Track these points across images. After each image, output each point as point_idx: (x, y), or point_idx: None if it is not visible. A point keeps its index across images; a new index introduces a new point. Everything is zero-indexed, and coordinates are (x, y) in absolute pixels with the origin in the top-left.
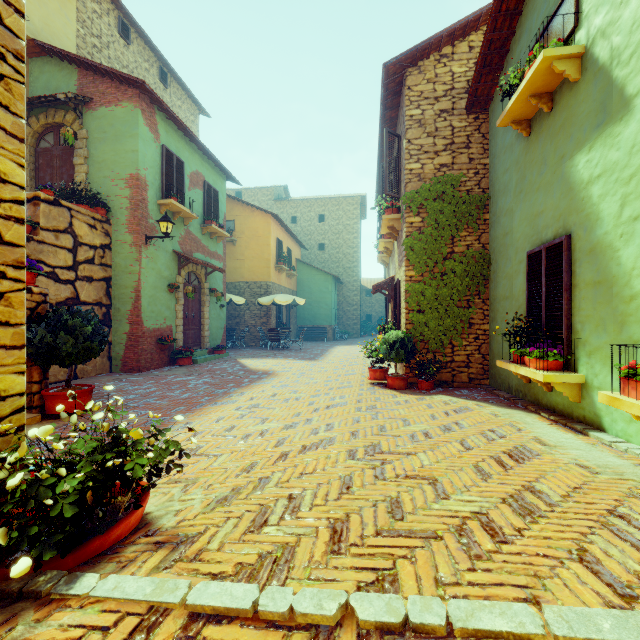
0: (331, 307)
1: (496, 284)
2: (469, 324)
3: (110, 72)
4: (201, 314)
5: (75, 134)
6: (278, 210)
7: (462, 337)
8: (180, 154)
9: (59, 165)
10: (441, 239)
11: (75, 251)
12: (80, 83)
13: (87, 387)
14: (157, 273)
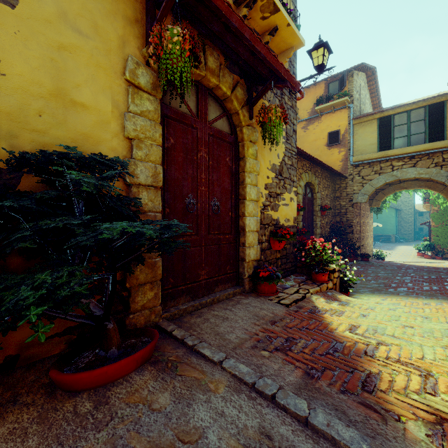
0: (394, 225)
1: None
2: None
3: None
4: None
5: None
6: None
7: None
8: None
9: None
10: (446, 214)
11: None
12: None
13: None
14: None
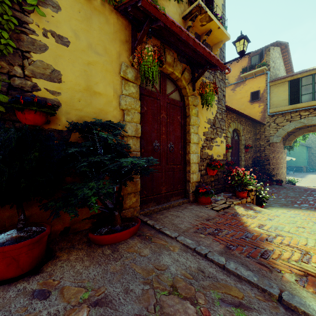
0: (305, 159)
1: None
2: None
3: None
4: None
5: None
6: None
7: None
8: None
9: None
10: None
11: None
12: None
13: None
14: None
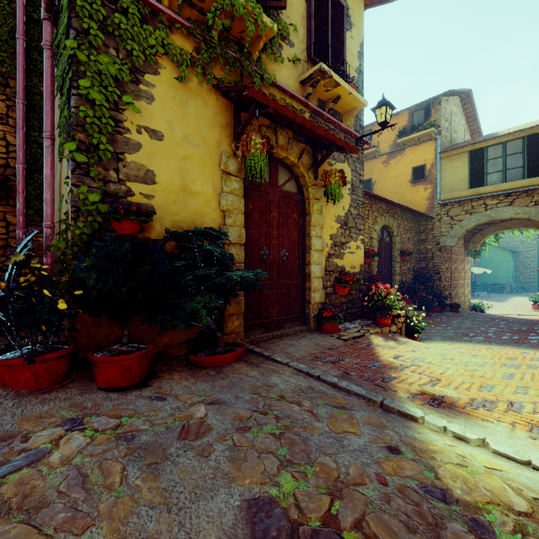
0: (509, 271)
1: None
2: None
3: None
4: None
5: None
6: None
7: None
8: None
9: None
10: None
11: None
12: None
13: None
14: None
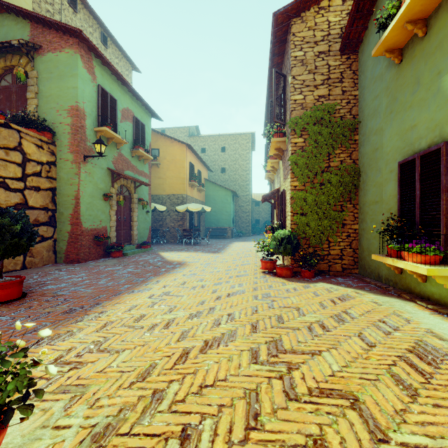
0: (230, 214)
1: (365, 191)
2: (342, 224)
3: (54, 23)
4: (131, 218)
5: (26, 73)
6: (191, 143)
7: (336, 235)
8: (113, 93)
9: (16, 99)
10: (319, 156)
11: (24, 165)
12: (32, 34)
13: (18, 278)
14: (94, 185)
